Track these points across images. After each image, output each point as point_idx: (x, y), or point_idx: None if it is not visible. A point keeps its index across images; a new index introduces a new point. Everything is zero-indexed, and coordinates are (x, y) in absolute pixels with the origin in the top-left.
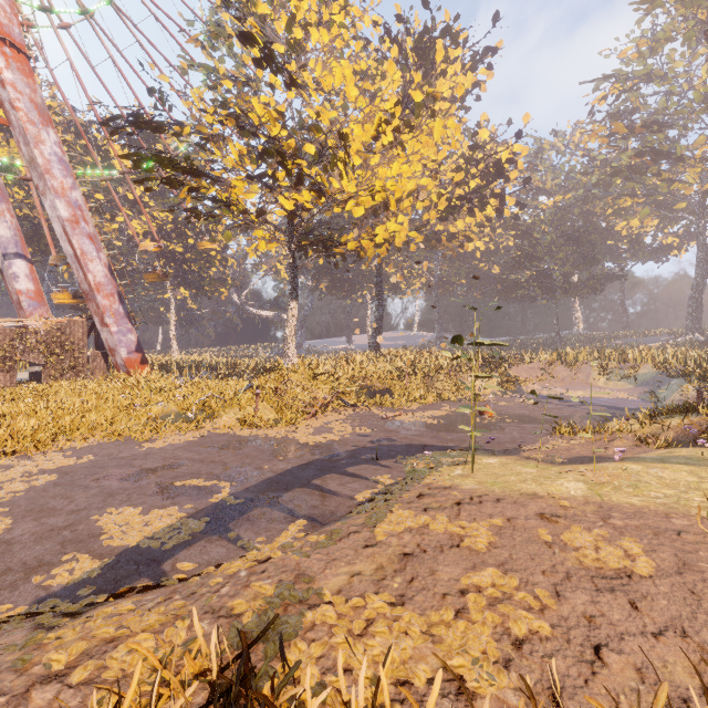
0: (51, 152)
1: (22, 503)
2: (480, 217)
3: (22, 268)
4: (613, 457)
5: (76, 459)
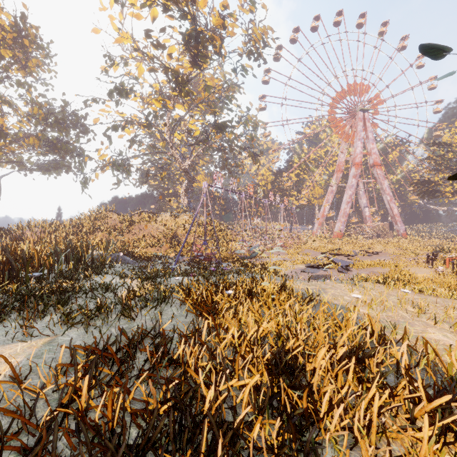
0: (386, 185)
1: None
2: None
3: (367, 209)
4: None
5: None
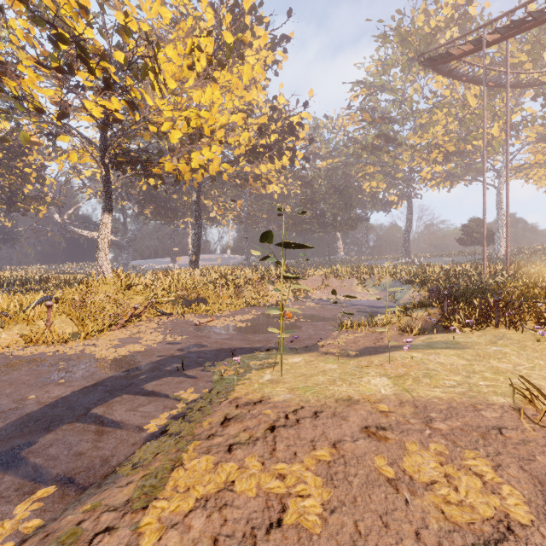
0: None
1: None
2: (278, 165)
3: None
4: (391, 346)
5: None
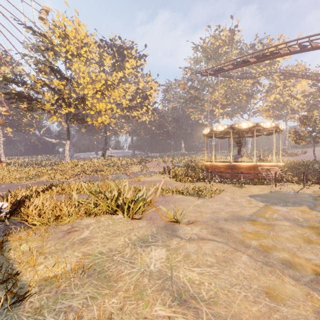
0: None
1: None
2: (142, 111)
3: None
4: None
5: None
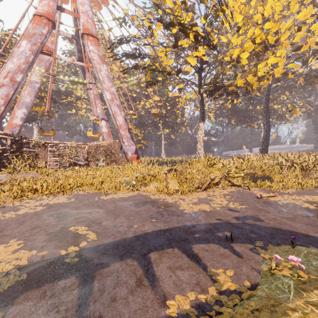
0: (104, 73)
1: (3, 223)
2: None
3: (104, 123)
4: None
5: (67, 200)
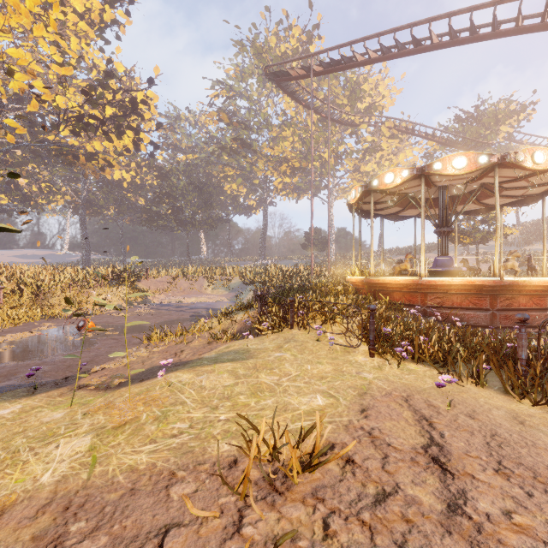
0: None
1: None
2: (119, 145)
3: None
4: (181, 362)
5: None
